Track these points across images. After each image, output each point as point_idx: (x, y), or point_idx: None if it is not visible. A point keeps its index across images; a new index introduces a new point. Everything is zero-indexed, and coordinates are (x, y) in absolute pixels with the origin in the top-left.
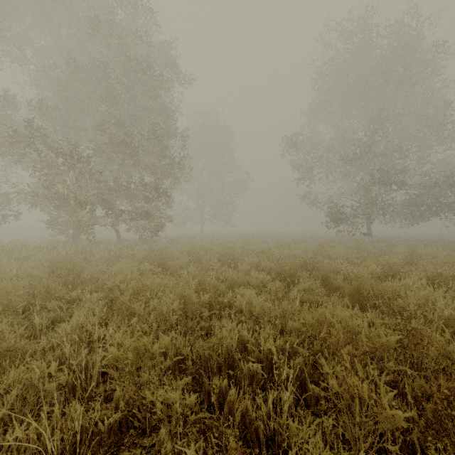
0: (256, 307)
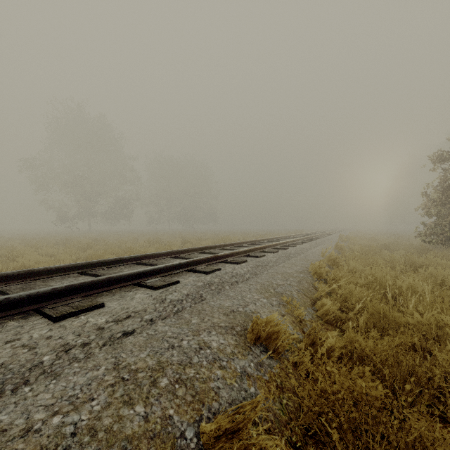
0: None
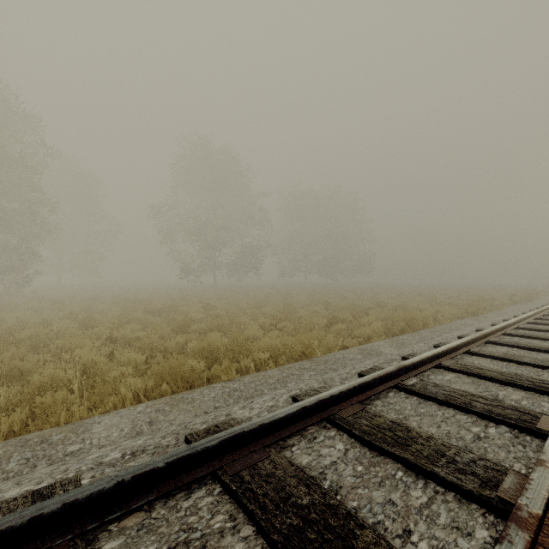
0: (104, 307)
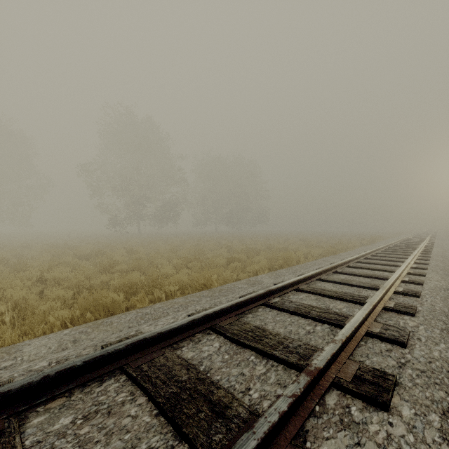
0: (35, 253)
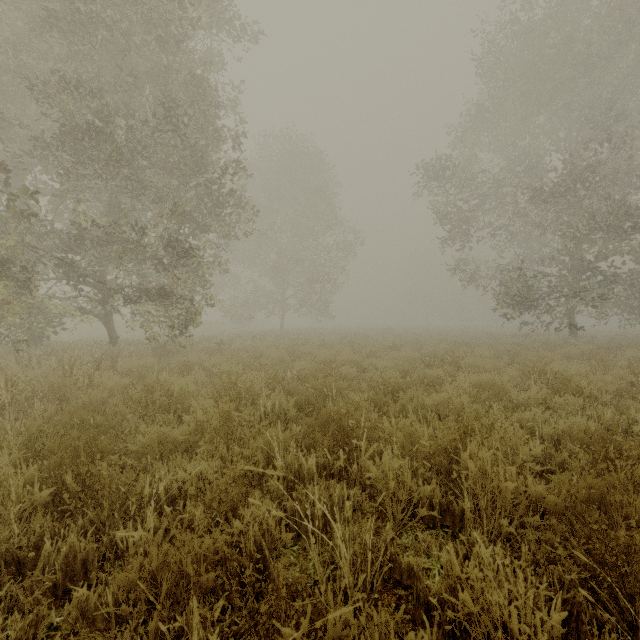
0: None
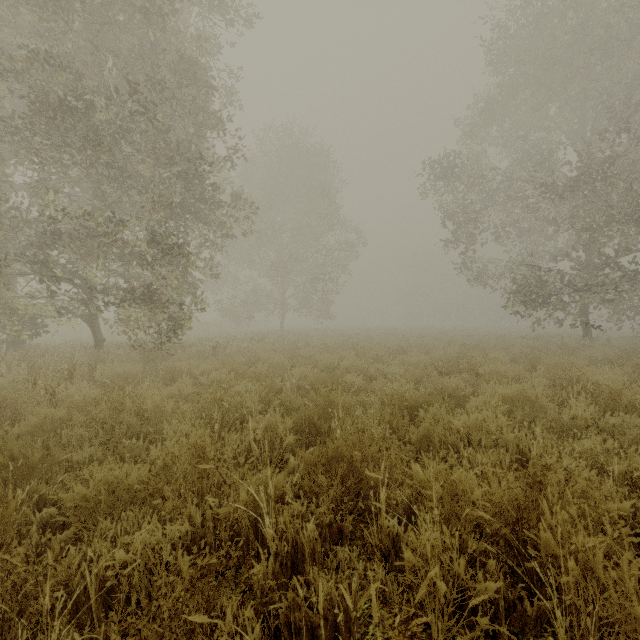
0: None
